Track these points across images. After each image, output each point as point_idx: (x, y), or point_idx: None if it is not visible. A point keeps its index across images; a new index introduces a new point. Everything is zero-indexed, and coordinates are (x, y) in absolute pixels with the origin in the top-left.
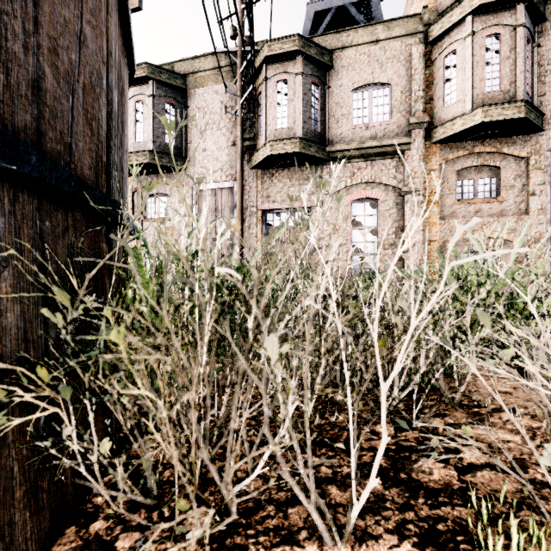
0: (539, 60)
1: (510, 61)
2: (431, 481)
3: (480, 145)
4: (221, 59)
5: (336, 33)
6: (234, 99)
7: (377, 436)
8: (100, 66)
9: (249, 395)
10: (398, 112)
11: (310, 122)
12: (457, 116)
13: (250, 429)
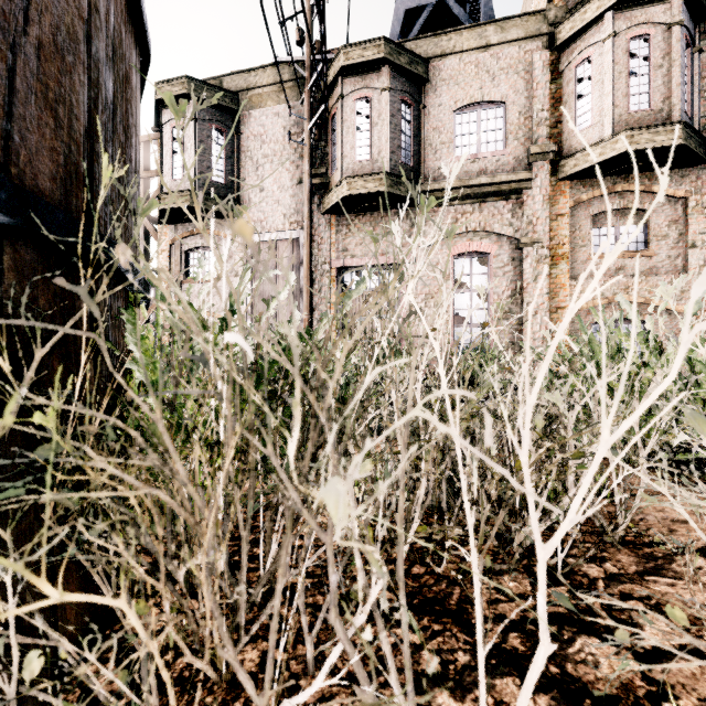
0: (701, 70)
1: (664, 71)
2: (600, 681)
3: (623, 181)
4: (284, 72)
5: (433, 36)
6: (301, 123)
7: (506, 595)
8: (74, 22)
9: (309, 540)
10: (514, 139)
11: (399, 153)
12: (593, 144)
13: (314, 582)
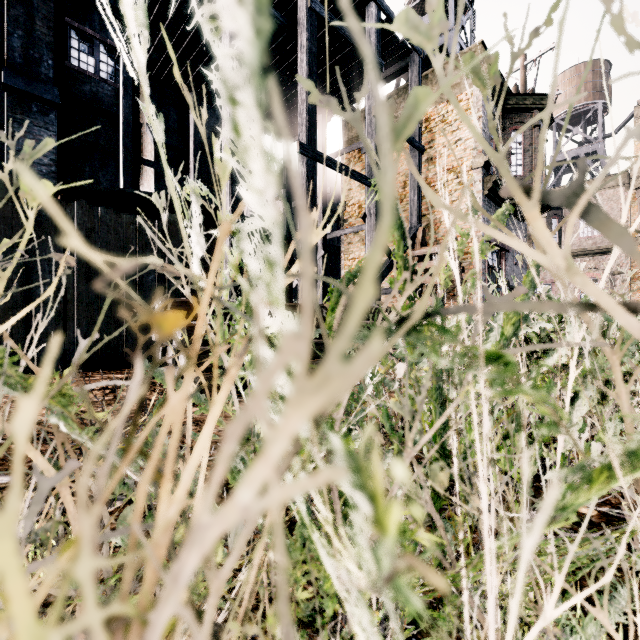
0: None
1: None
2: None
3: None
4: None
5: None
6: None
7: None
8: None
9: None
10: None
11: None
12: None
13: None
